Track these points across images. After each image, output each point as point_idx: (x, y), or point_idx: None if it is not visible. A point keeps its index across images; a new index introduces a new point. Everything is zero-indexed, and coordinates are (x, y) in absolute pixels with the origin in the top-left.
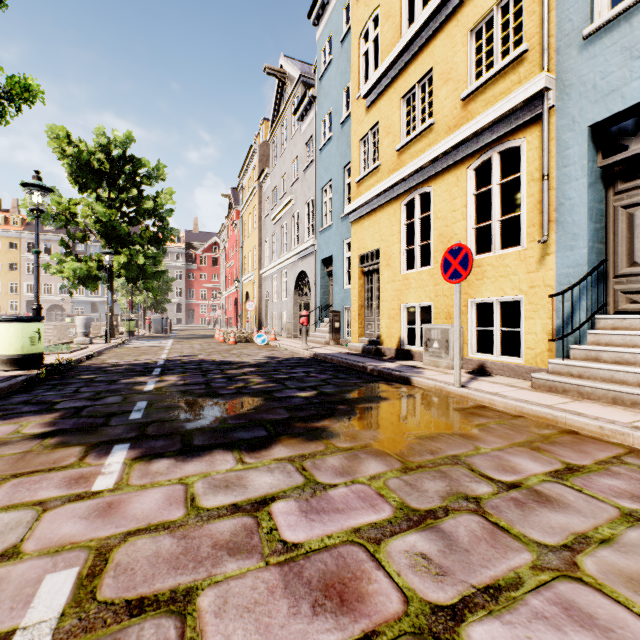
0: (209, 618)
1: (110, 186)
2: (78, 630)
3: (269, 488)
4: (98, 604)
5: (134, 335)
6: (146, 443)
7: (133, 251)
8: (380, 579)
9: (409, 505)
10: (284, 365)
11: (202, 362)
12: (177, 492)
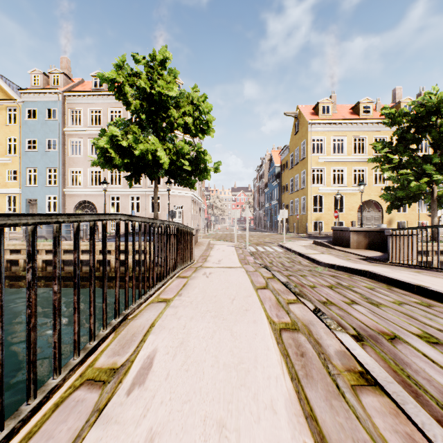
0: None
1: None
2: None
3: None
4: None
5: None
6: None
7: None
8: None
9: None
10: None
11: None
12: None
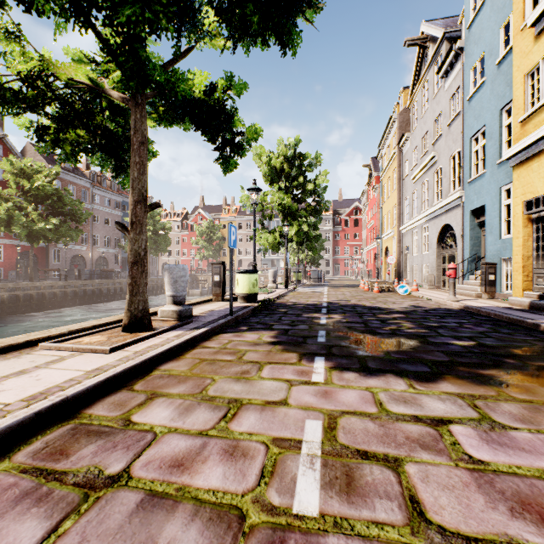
0: (417, 481)
1: (286, 178)
2: (333, 453)
3: (443, 412)
4: (340, 444)
5: (300, 283)
6: (334, 359)
7: (301, 222)
8: None
9: None
10: (431, 314)
11: (355, 306)
12: (367, 396)
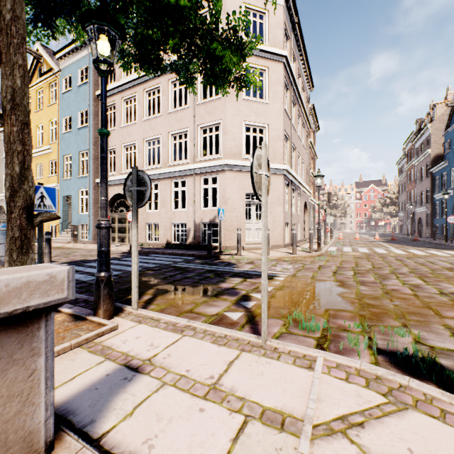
0: None
1: None
2: None
3: None
4: None
5: None
6: None
7: None
8: None
9: None
10: None
11: None
12: None
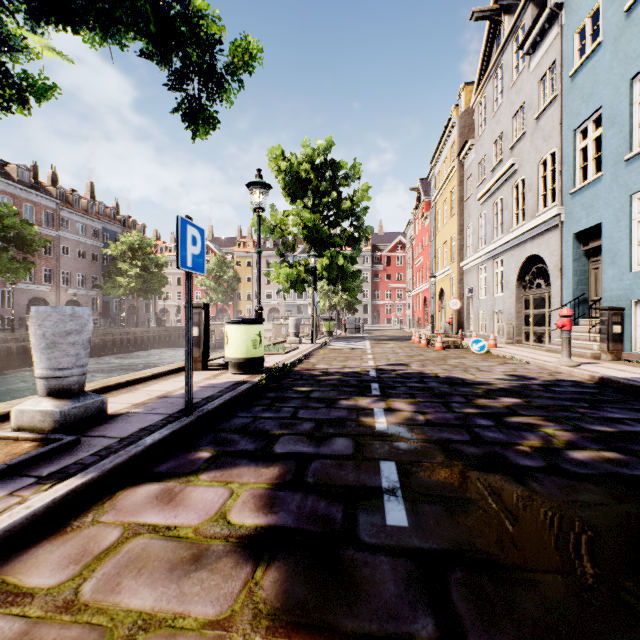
0: None
1: (314, 194)
2: None
3: None
4: None
5: (332, 335)
6: None
7: (333, 252)
8: None
9: None
10: (566, 397)
11: (423, 377)
12: None
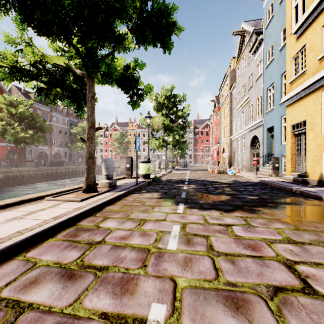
0: (213, 241)
1: (166, 108)
2: (183, 234)
3: (231, 222)
4: (186, 232)
5: (174, 168)
6: (188, 204)
7: (174, 134)
8: (269, 249)
9: (291, 238)
10: (242, 184)
11: (203, 180)
12: (201, 217)
